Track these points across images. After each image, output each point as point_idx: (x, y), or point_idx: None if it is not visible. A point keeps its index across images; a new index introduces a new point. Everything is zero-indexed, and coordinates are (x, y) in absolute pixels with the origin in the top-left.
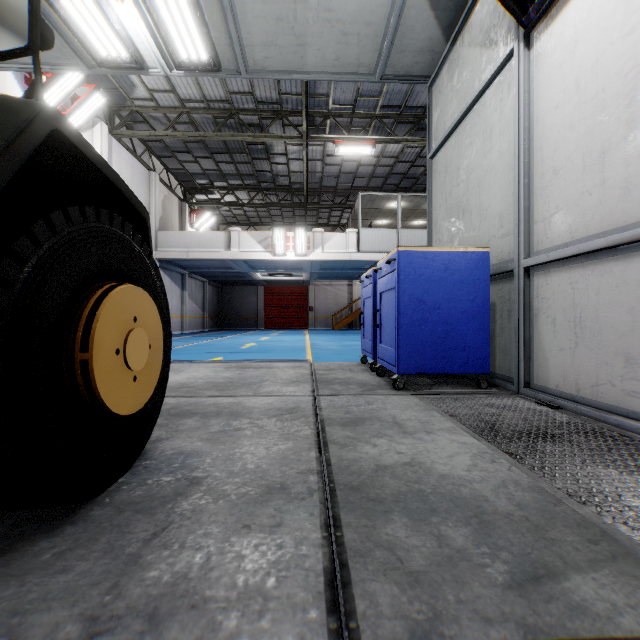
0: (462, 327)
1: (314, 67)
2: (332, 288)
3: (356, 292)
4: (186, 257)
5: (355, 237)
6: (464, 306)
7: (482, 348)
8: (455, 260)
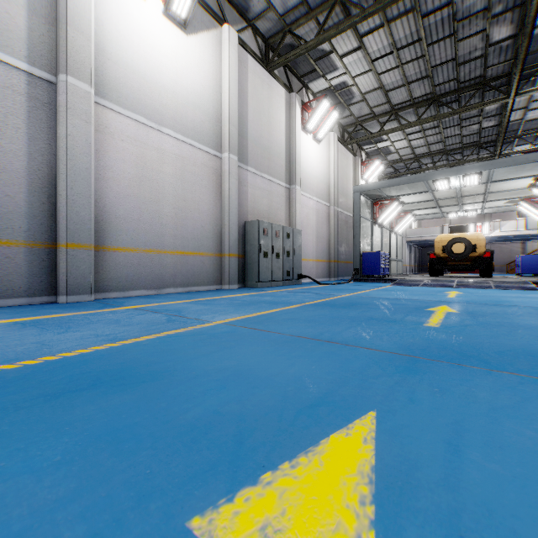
0: (533, 266)
1: (501, 211)
2: (506, 246)
3: (528, 248)
4: (420, 239)
5: (522, 222)
6: (534, 263)
7: (537, 270)
8: (532, 256)
